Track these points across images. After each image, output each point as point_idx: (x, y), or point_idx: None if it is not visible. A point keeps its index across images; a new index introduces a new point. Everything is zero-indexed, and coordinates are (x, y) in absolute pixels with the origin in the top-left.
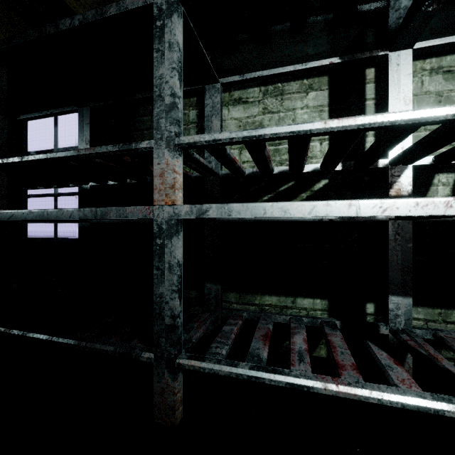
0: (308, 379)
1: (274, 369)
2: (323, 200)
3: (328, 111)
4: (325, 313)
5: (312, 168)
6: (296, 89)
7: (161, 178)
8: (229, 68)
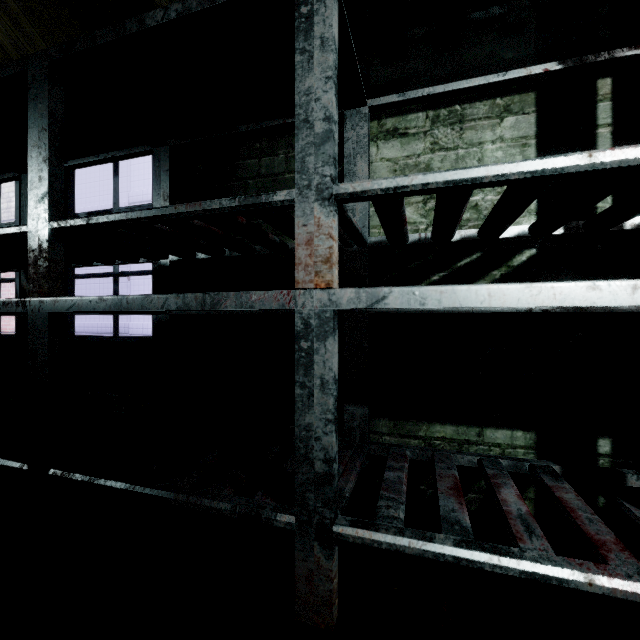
0: (558, 566)
1: (494, 547)
2: (528, 281)
3: (535, 145)
4: (531, 452)
5: (515, 232)
6: (484, 113)
7: (307, 247)
8: (384, 83)
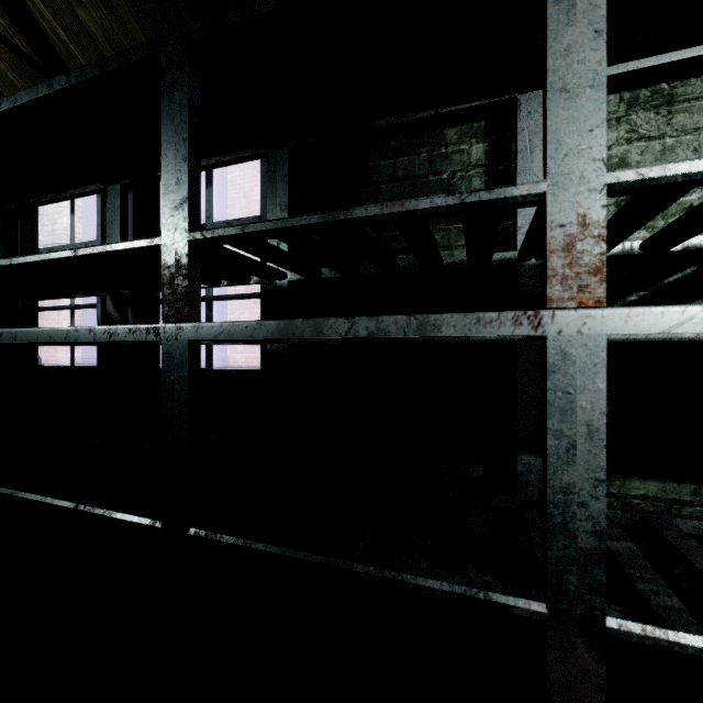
0: None
1: None
2: None
3: None
4: None
5: None
6: (702, 91)
7: (566, 253)
8: None
